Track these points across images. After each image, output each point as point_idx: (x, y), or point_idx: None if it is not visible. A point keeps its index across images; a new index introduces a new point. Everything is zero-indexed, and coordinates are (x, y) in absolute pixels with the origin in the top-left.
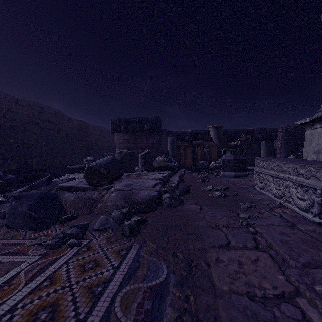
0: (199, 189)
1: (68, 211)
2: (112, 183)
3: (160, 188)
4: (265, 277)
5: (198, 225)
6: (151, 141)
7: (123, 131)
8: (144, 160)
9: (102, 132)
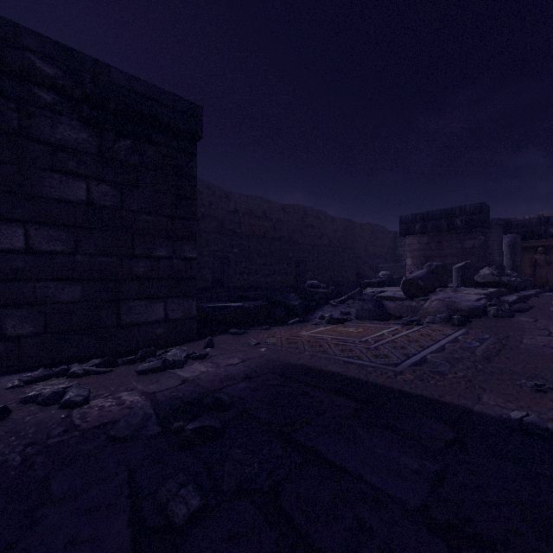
0: (547, 309)
1: (393, 314)
2: (428, 296)
3: (485, 303)
4: None
5: (525, 327)
6: (468, 244)
7: (418, 232)
8: (460, 274)
9: (375, 232)
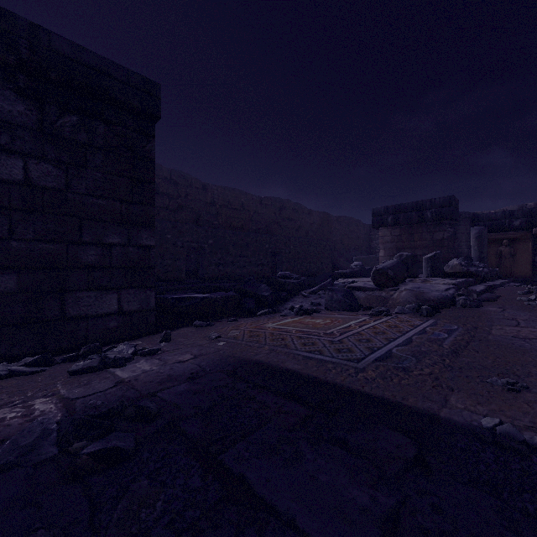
0: (513, 299)
1: (363, 304)
2: (397, 286)
3: (454, 293)
4: (534, 335)
5: (493, 317)
6: (437, 236)
7: (390, 224)
8: (429, 264)
9: (350, 225)
